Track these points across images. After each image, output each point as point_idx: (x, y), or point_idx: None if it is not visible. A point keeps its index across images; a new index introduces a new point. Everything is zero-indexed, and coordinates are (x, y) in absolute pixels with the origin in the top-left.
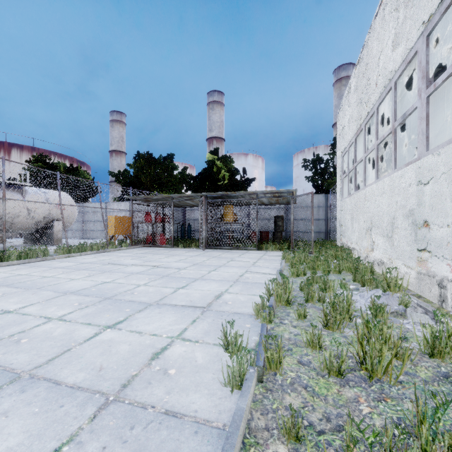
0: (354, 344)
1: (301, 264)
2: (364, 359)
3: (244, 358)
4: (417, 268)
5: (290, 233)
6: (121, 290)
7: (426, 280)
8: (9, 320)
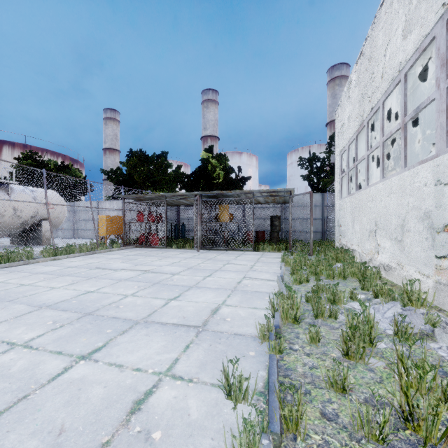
0: (394, 393)
1: (304, 270)
2: (410, 415)
3: (256, 426)
4: (435, 276)
5: (286, 233)
6: (105, 302)
7: (447, 291)
8: None
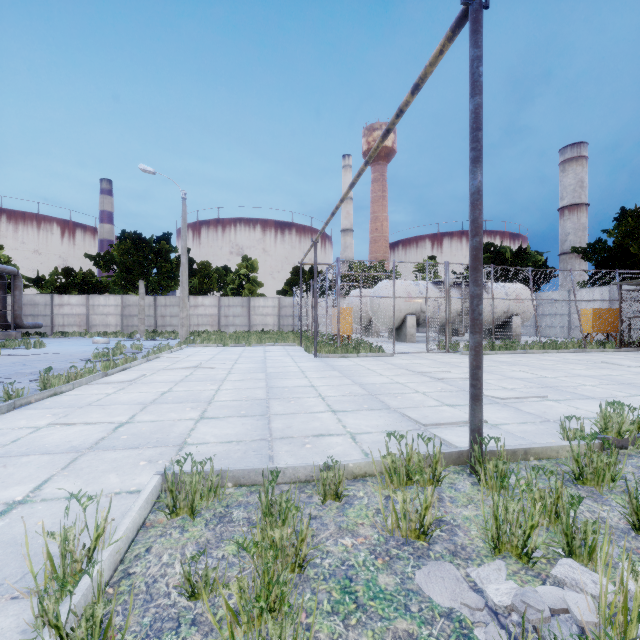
0: None
1: None
2: None
3: None
4: None
5: None
6: (636, 382)
7: None
8: (555, 380)
